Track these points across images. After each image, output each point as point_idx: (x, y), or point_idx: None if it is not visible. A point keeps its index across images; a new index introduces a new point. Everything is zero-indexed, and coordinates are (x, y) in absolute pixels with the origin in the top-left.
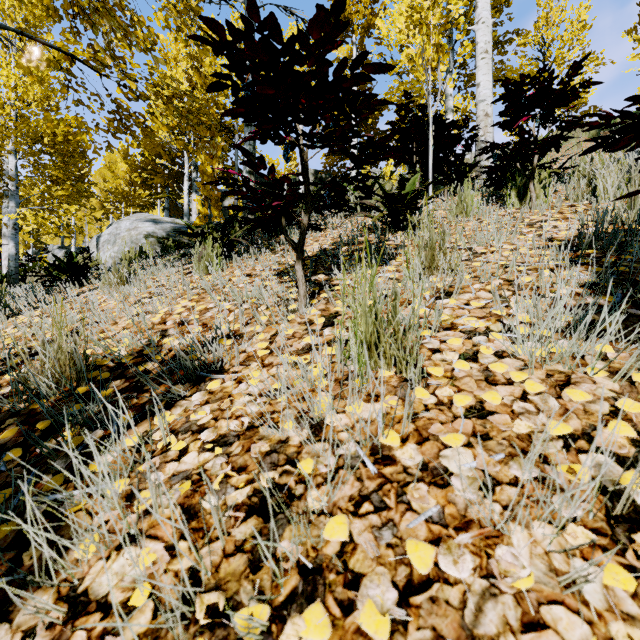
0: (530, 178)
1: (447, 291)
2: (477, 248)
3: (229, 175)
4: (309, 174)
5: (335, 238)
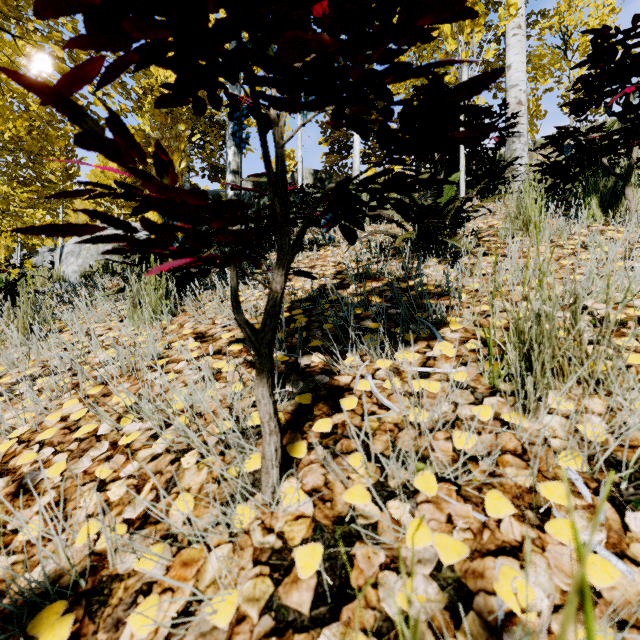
0: (626, 180)
1: (622, 461)
2: (596, 307)
3: (224, 175)
4: (308, 174)
5: (338, 263)
